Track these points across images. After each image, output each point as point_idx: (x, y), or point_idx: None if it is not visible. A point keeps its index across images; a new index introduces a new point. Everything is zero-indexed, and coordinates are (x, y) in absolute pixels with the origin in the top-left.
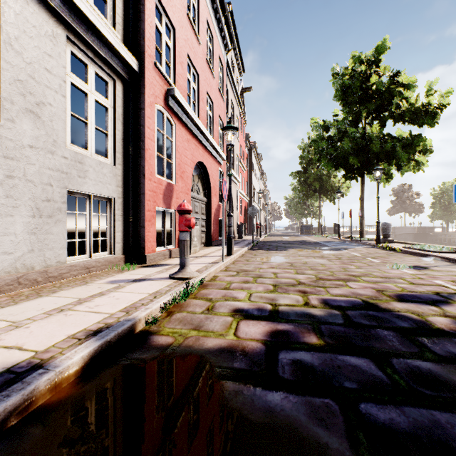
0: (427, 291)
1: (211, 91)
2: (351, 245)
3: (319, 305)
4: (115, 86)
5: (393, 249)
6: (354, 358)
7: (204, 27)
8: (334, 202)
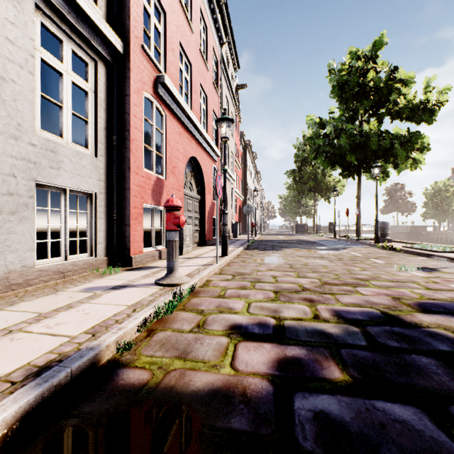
0: (449, 298)
1: (205, 84)
2: (349, 244)
3: (331, 318)
4: (96, 68)
5: (394, 249)
6: (398, 407)
7: (198, 15)
8: (329, 201)
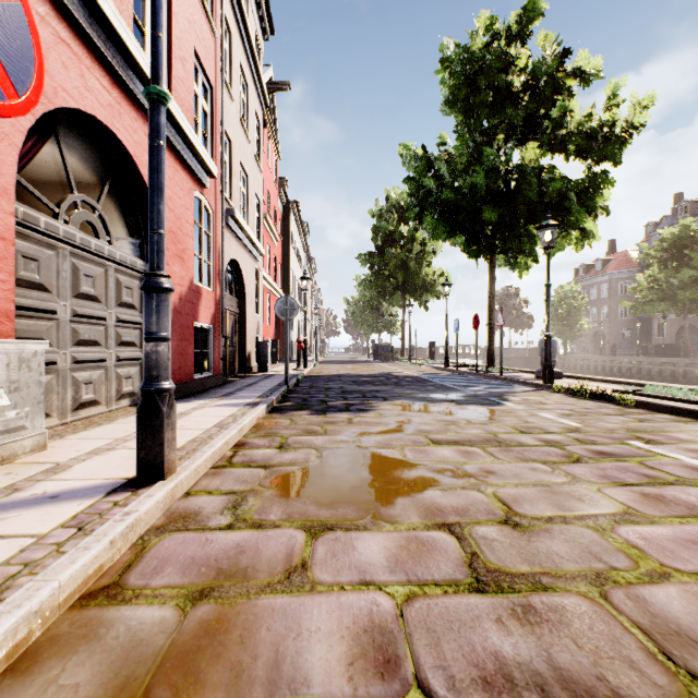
0: None
1: None
2: (491, 384)
3: None
4: None
5: (607, 398)
6: None
7: None
8: (426, 307)
